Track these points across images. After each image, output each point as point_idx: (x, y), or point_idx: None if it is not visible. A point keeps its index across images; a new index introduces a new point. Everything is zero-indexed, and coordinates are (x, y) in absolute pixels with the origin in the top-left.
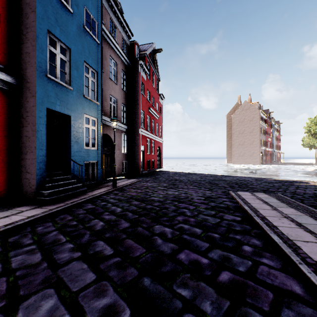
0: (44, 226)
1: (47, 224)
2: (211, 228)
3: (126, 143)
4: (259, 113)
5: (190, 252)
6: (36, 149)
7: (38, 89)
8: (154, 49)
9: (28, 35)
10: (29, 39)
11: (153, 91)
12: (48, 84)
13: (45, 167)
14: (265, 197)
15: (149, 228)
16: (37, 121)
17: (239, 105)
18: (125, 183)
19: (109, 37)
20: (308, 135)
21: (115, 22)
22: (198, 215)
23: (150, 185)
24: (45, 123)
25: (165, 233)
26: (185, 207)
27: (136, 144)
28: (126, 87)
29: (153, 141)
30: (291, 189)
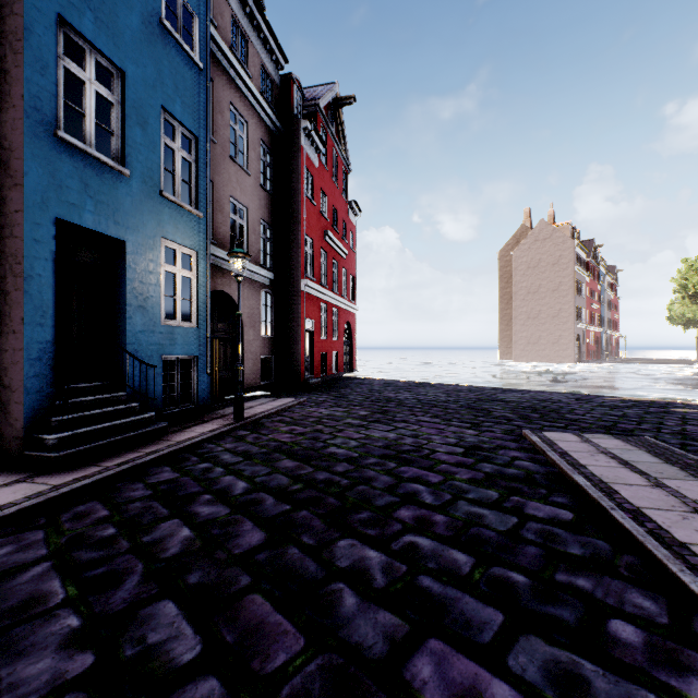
0: (20, 542)
1: (30, 535)
2: (499, 550)
3: (270, 313)
4: (573, 248)
5: (448, 650)
6: (25, 325)
7: (32, 168)
8: (337, 97)
9: (4, 26)
10: (8, 36)
11: (335, 195)
12: (60, 157)
13: (51, 372)
14: (619, 447)
15: (321, 550)
16: (28, 250)
17: (529, 230)
18: (265, 409)
19: (228, 59)
20: (682, 297)
21: (243, 25)
22: (454, 504)
23: (326, 414)
24: (51, 256)
25: (367, 567)
26: (417, 477)
27: (296, 315)
28: (271, 183)
29: (334, 309)
30: (673, 424)
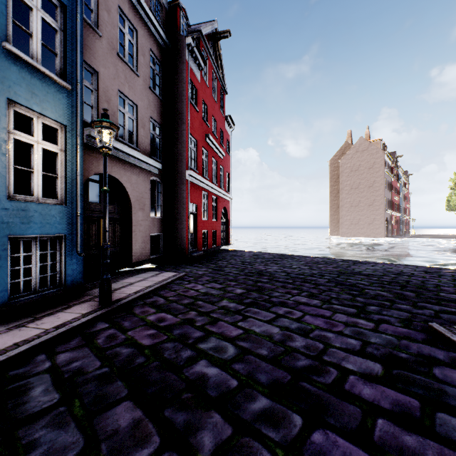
0: None
1: None
2: None
3: (160, 198)
4: (383, 157)
5: None
6: None
7: None
8: (216, 31)
9: None
10: None
11: (215, 108)
12: None
13: None
14: None
15: None
16: None
17: (350, 145)
18: (143, 287)
19: None
20: None
21: None
22: None
23: (202, 292)
24: None
25: None
26: None
27: (181, 200)
28: (160, 89)
29: (214, 197)
30: None
